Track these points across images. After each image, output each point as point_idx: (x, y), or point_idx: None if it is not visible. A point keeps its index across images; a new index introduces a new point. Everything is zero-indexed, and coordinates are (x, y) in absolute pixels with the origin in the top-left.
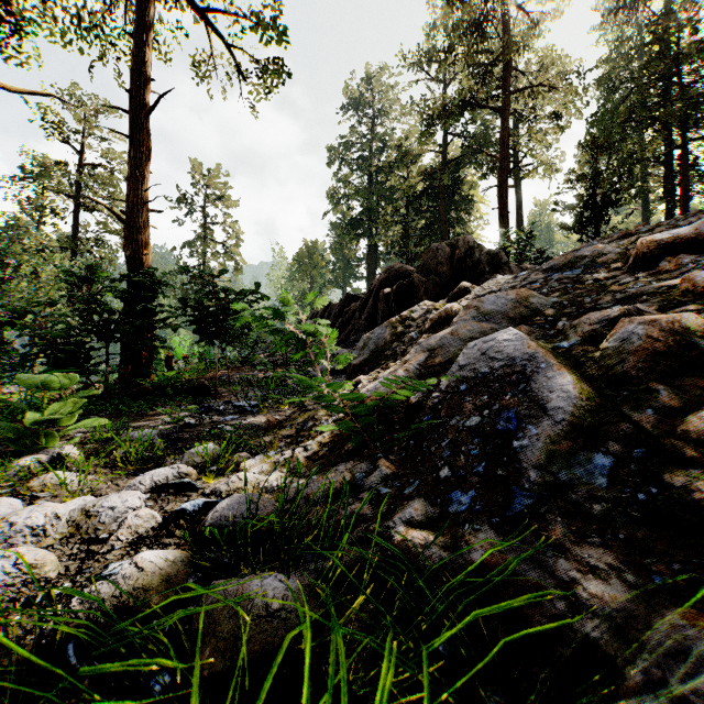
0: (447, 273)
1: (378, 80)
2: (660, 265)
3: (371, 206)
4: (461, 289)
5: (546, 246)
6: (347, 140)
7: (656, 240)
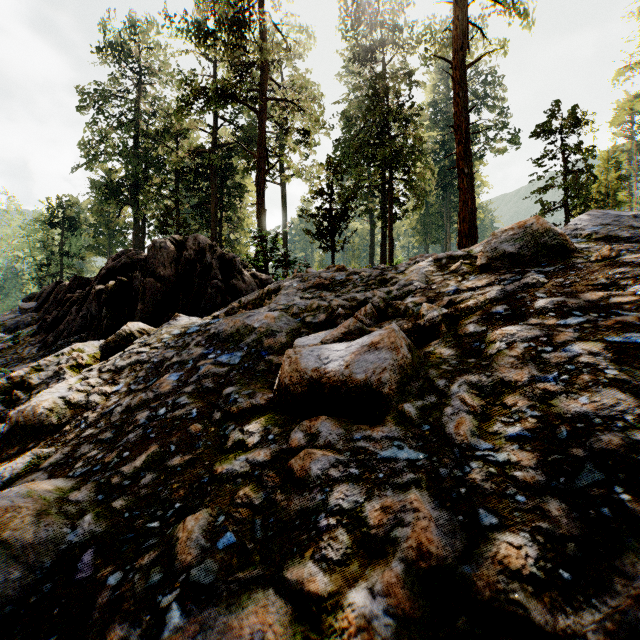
0: (170, 277)
1: (148, 39)
2: (294, 436)
3: (137, 172)
4: (121, 337)
5: (290, 251)
6: (105, 90)
7: (299, 369)
